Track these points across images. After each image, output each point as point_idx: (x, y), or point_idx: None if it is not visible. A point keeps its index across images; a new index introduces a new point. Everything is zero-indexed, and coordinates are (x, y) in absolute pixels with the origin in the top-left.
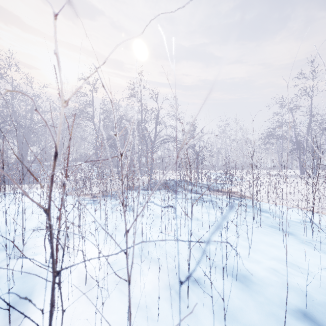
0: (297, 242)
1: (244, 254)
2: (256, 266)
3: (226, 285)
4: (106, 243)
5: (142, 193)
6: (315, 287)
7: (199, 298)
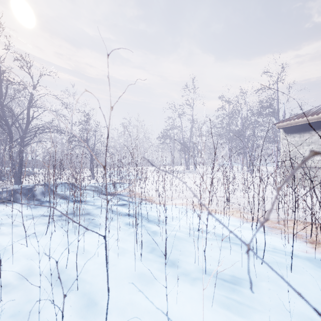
0: (188, 287)
1: None
2: None
3: None
4: None
5: None
6: None
7: None
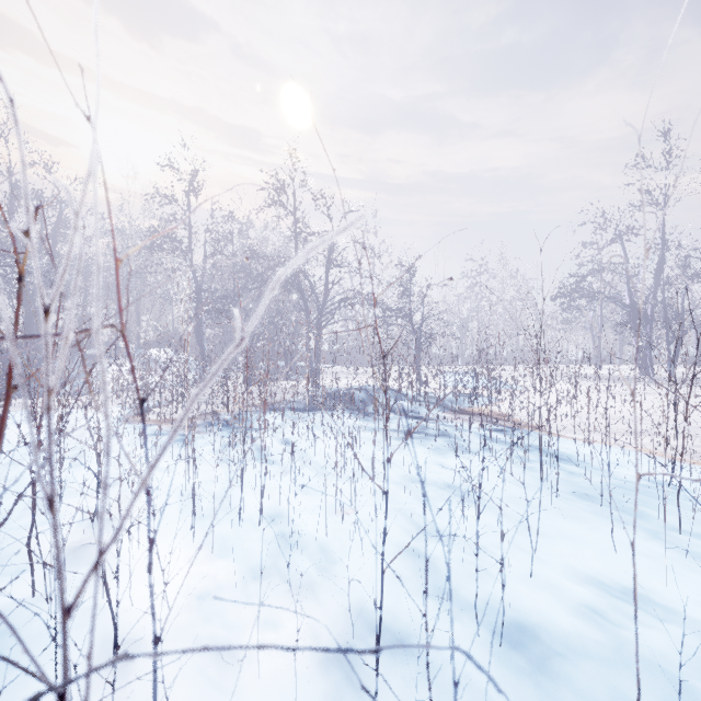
0: (644, 535)
1: (520, 570)
2: (549, 602)
3: (475, 657)
4: (193, 542)
5: (293, 419)
6: (697, 660)
7: (406, 697)
